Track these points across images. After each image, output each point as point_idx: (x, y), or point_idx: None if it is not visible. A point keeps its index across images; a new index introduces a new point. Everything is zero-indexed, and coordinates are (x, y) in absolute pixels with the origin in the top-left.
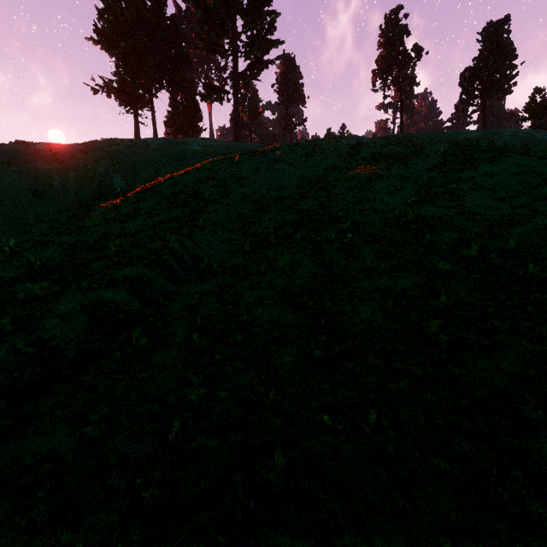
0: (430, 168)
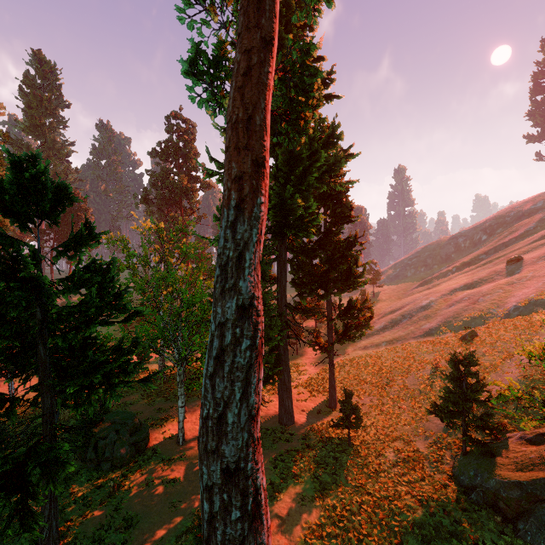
0: None
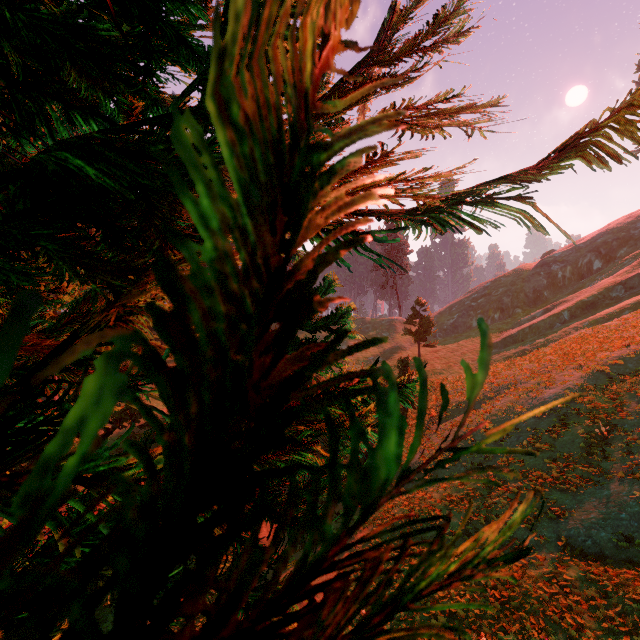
0: None
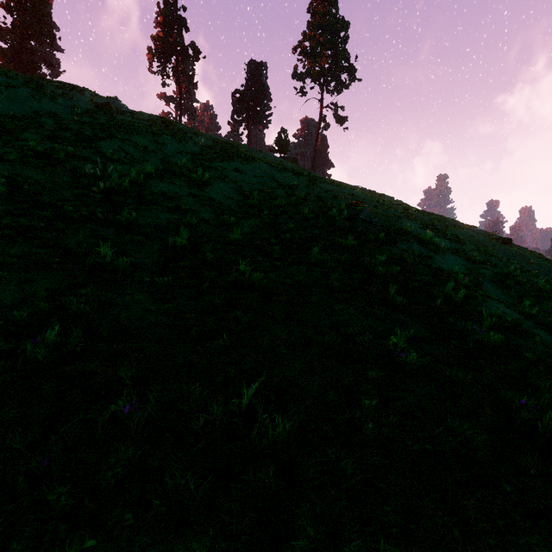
0: (186, 153)
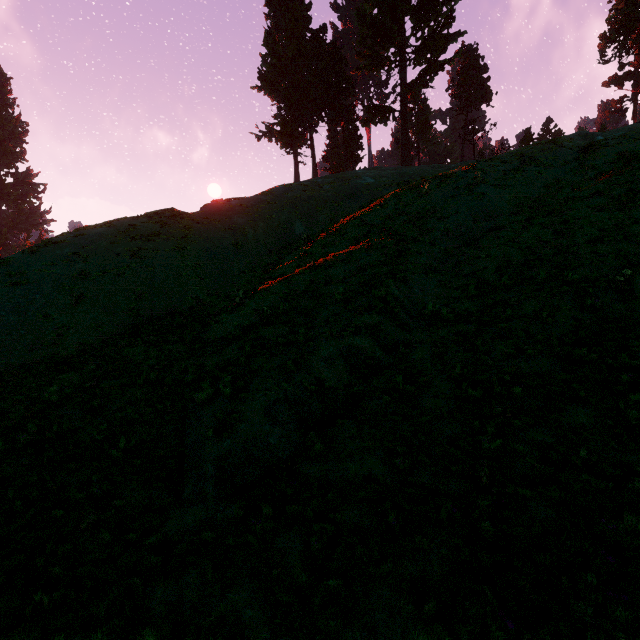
0: None
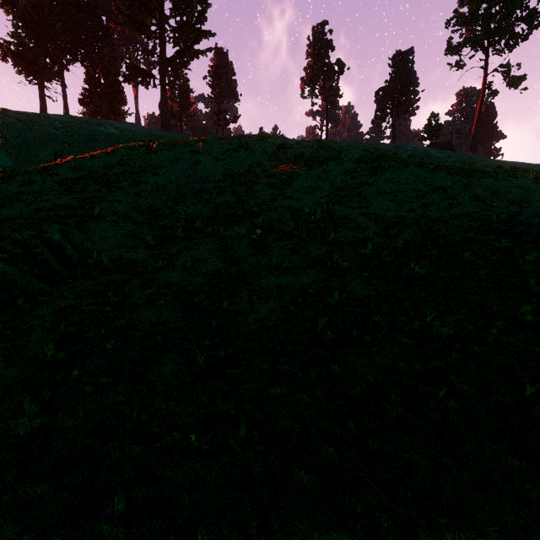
0: (345, 172)
